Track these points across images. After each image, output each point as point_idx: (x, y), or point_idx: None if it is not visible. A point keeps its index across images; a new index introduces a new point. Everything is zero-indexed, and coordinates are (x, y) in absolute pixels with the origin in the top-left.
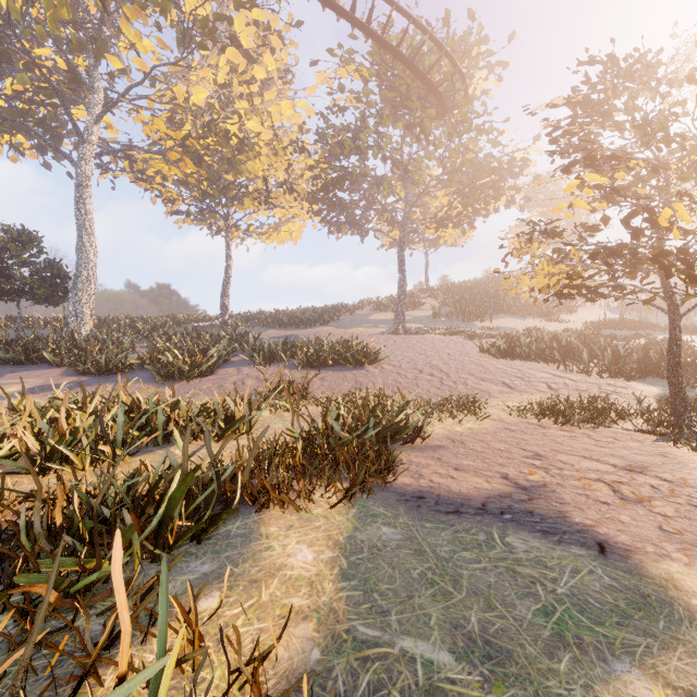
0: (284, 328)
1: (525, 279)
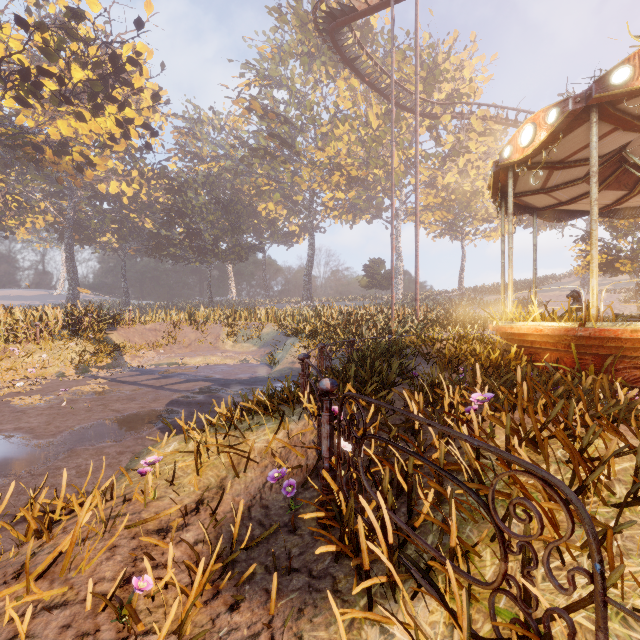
0: (499, 294)
1: (580, 270)
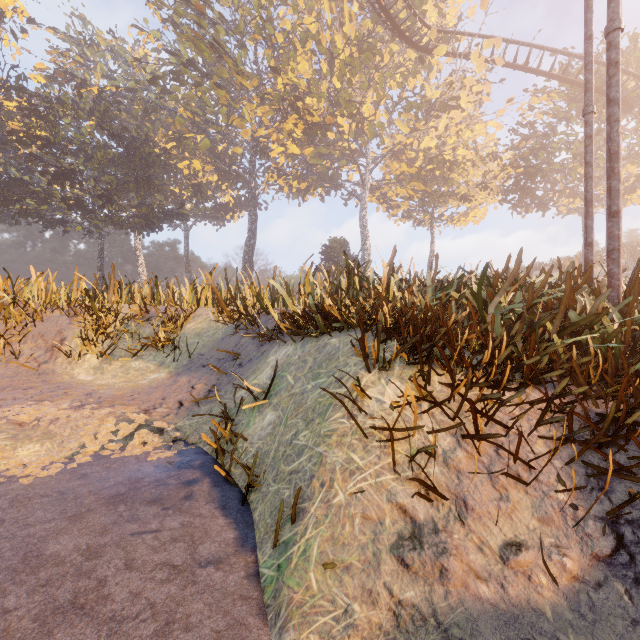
0: None
1: None
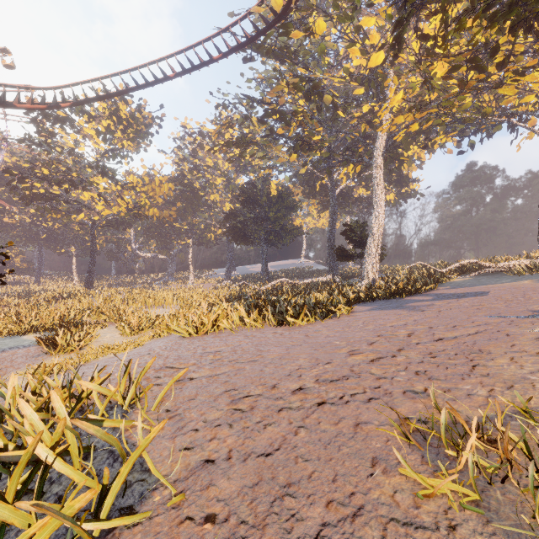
0: None
1: None
